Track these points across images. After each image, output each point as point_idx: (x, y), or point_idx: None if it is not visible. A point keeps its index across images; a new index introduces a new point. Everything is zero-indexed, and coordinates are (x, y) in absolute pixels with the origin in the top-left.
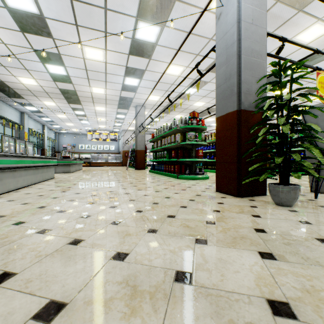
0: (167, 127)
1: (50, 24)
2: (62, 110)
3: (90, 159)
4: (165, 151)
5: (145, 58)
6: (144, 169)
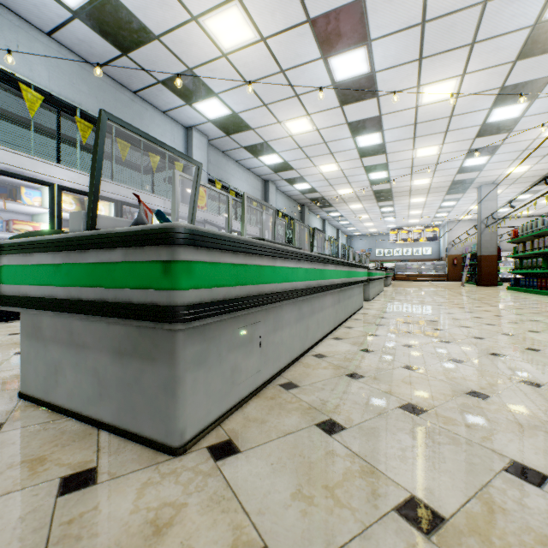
0: (544, 221)
1: (388, 145)
2: (366, 210)
3: (394, 270)
4: (540, 257)
5: (500, 134)
6: (494, 285)
